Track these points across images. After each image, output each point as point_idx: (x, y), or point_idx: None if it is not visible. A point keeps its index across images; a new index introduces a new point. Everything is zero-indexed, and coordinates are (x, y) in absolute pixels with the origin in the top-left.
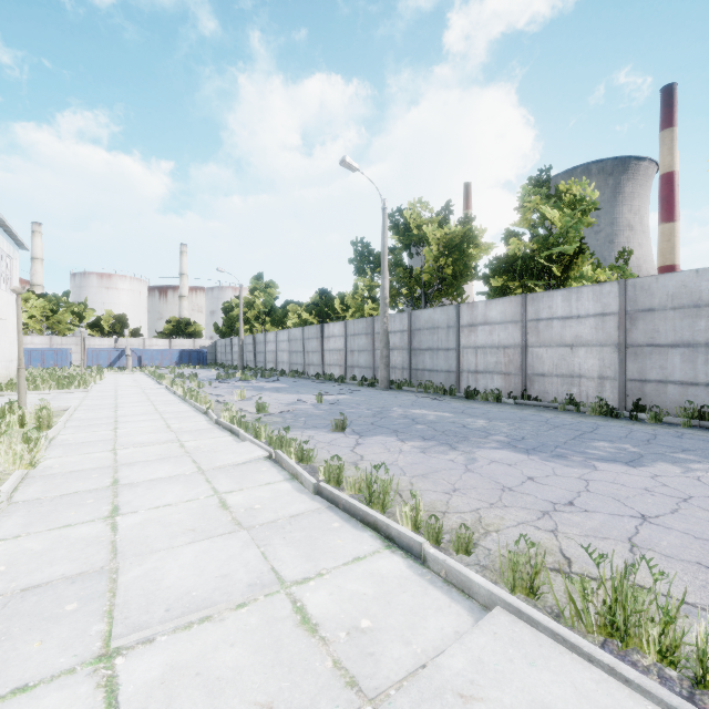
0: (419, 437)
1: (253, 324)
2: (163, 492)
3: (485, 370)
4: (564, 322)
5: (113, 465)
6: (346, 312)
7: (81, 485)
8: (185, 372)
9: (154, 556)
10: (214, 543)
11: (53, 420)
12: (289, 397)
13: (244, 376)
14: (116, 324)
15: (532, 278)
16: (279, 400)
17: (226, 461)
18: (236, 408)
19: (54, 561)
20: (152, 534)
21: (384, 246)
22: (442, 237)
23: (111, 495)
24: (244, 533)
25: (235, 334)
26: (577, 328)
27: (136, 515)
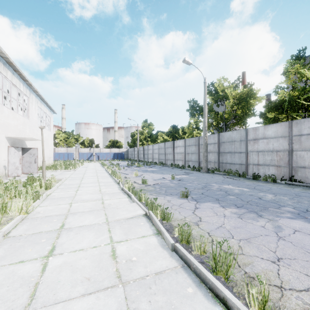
0: (233, 204)
1: (143, 141)
2: (82, 237)
3: (264, 164)
4: None
5: (66, 214)
6: (184, 135)
7: (45, 227)
8: (115, 162)
9: None
10: (97, 300)
11: (55, 184)
12: (158, 175)
13: (138, 164)
14: (90, 142)
15: (294, 111)
16: (153, 177)
17: (121, 216)
18: (133, 181)
19: None
20: (62, 279)
21: (205, 101)
22: (236, 94)
23: (55, 237)
24: (120, 290)
25: (136, 146)
26: None
27: (61, 257)
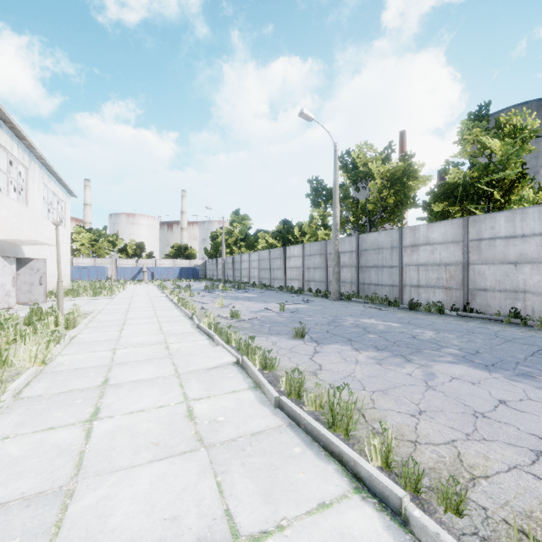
0: (372, 346)
1: (232, 247)
2: (141, 395)
3: (427, 285)
4: (507, 241)
5: (109, 364)
6: (303, 238)
7: (78, 383)
8: (183, 284)
9: (111, 478)
10: (172, 465)
11: (80, 321)
12: (258, 305)
13: (224, 287)
14: (137, 249)
15: (472, 202)
16: (250, 308)
17: (199, 365)
18: (215, 314)
19: (23, 472)
20: (118, 446)
21: (336, 181)
22: (386, 172)
23: (97, 396)
24: (203, 454)
25: (219, 255)
26: (522, 246)
27: (111, 421)
